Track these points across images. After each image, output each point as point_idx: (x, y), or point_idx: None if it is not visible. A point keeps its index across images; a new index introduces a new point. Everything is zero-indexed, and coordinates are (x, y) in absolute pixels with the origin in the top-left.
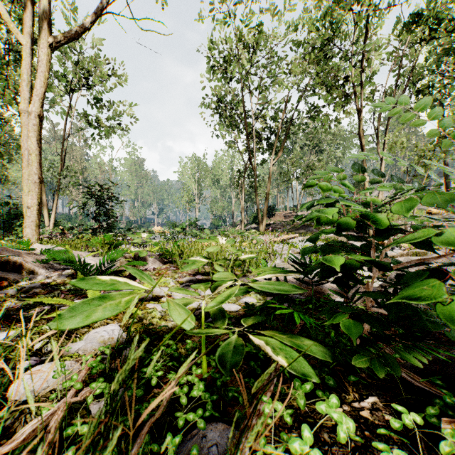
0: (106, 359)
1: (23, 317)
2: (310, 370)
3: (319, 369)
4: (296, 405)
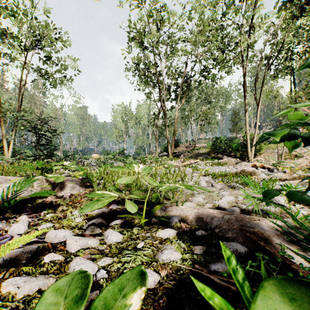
0: None
1: None
2: None
3: None
4: None
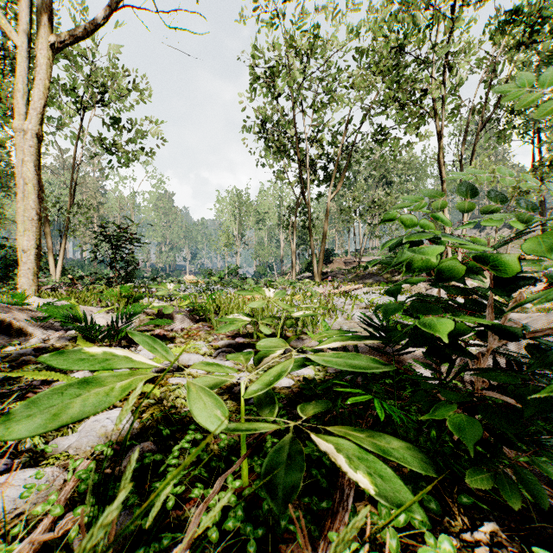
0: (108, 461)
1: (2, 396)
2: (410, 500)
3: (413, 483)
4: (380, 537)
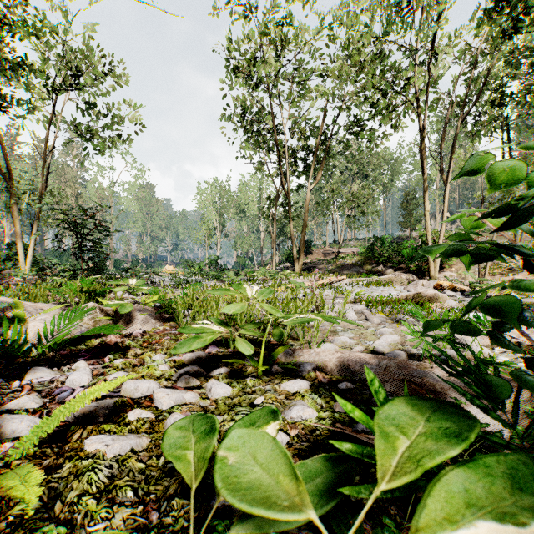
0: None
1: None
2: None
3: None
4: None
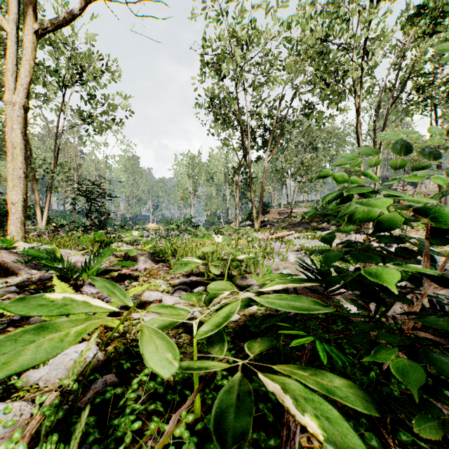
0: (74, 392)
1: None
2: None
3: (354, 420)
4: None
